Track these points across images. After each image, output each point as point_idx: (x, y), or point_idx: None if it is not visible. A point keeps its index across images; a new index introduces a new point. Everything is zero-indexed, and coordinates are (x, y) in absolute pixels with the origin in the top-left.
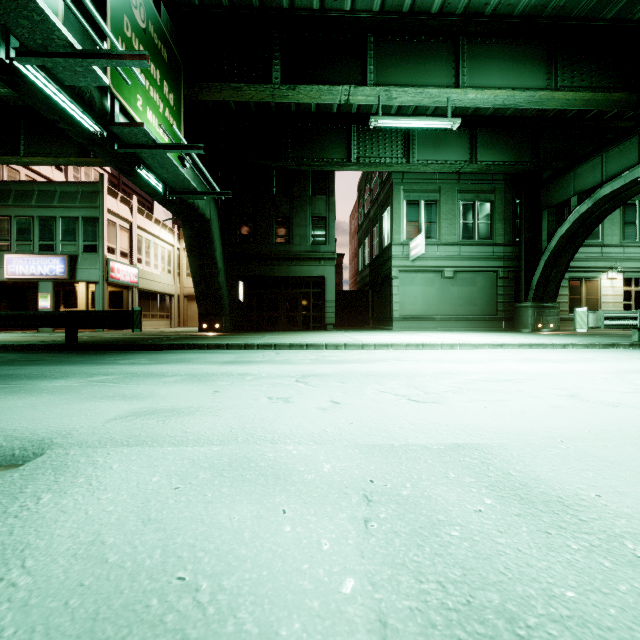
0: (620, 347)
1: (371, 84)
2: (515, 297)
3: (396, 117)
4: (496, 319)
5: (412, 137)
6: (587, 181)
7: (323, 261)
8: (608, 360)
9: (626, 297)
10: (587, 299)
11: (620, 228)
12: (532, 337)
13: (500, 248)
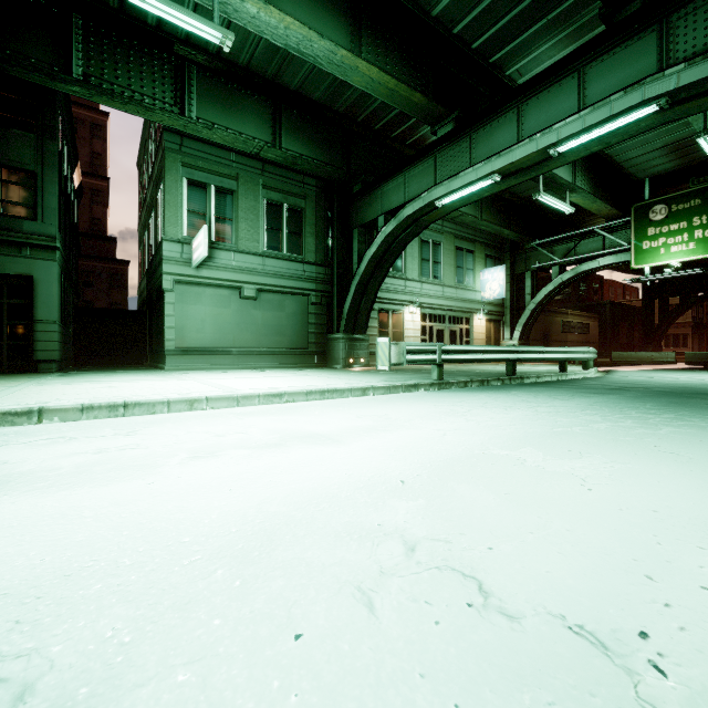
0: (422, 388)
1: None
2: (328, 327)
3: None
4: (308, 353)
5: (189, 80)
6: (393, 201)
7: (29, 249)
8: (411, 423)
9: (423, 332)
10: (394, 332)
11: (419, 264)
12: (335, 377)
13: (312, 267)
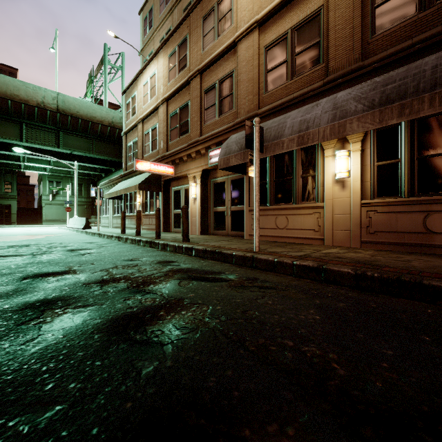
0: None
1: (22, 160)
2: (92, 214)
3: (30, 170)
4: None
5: None
6: None
7: (10, 199)
8: None
9: None
10: None
11: None
12: None
13: (86, 199)
